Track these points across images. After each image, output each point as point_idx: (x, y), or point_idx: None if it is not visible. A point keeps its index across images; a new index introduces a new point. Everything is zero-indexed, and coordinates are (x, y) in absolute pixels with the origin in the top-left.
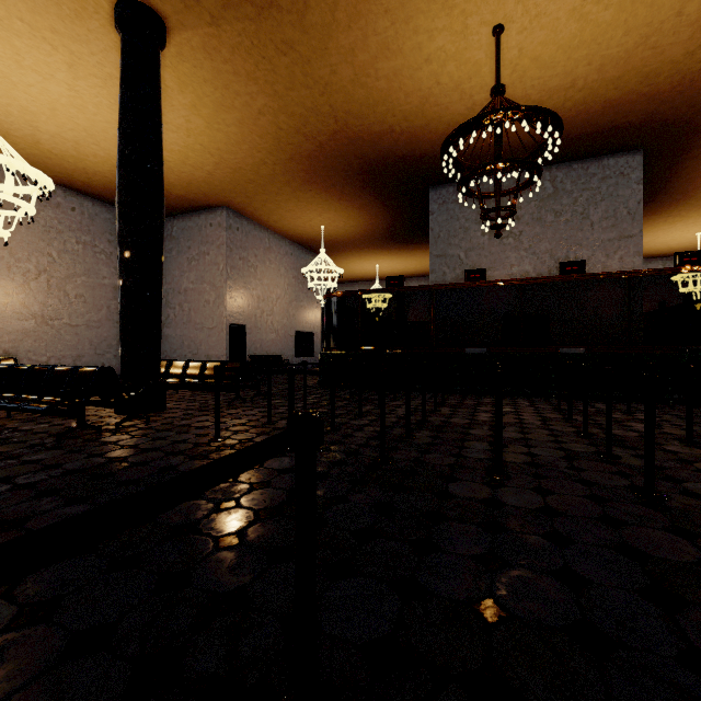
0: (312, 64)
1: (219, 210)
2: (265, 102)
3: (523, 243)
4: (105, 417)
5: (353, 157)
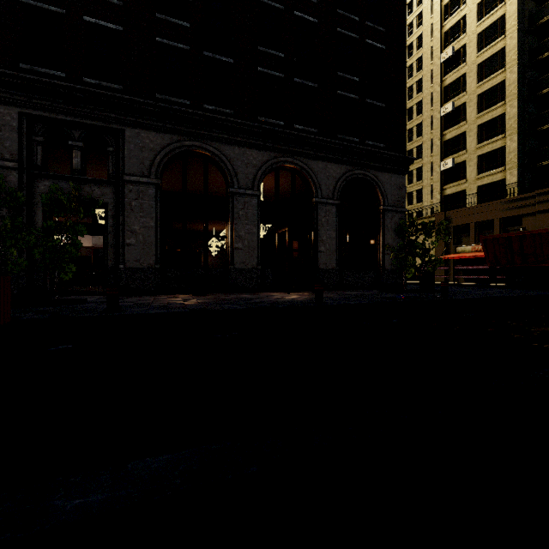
0: None
1: None
2: None
3: None
4: None
5: None
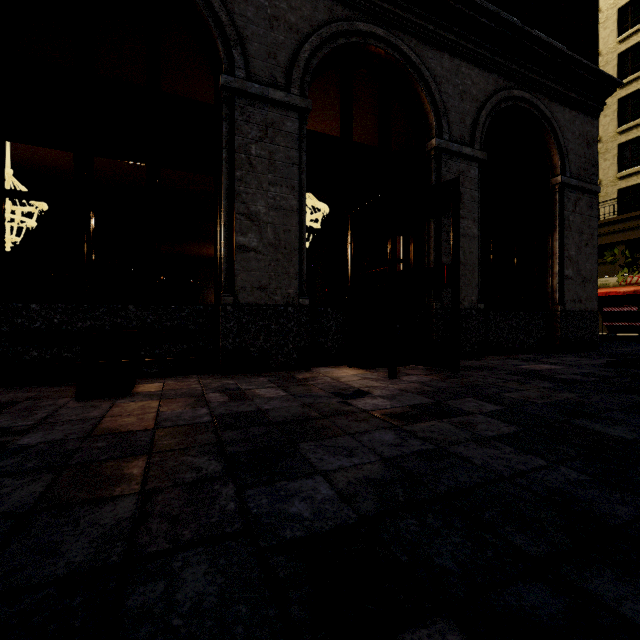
0: None
1: None
2: None
3: None
4: None
5: None
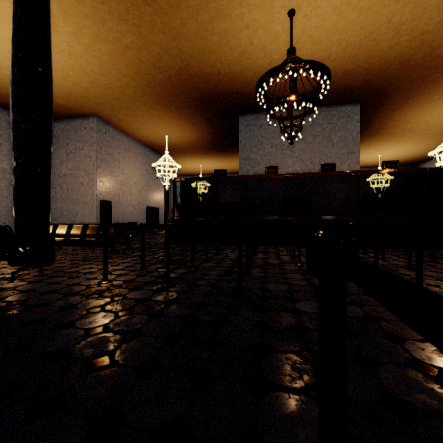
0: (168, 15)
1: (91, 118)
2: (132, 39)
3: (295, 153)
4: (0, 268)
5: (191, 88)
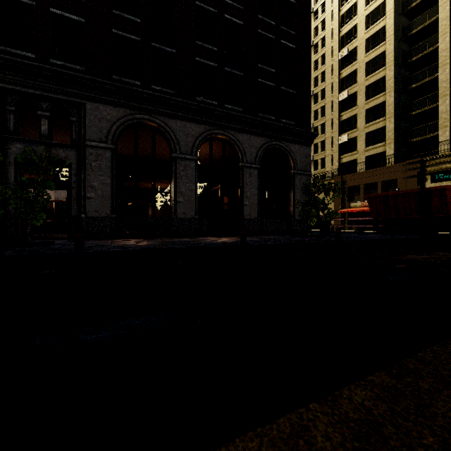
0: None
1: None
2: None
3: None
4: None
5: None
